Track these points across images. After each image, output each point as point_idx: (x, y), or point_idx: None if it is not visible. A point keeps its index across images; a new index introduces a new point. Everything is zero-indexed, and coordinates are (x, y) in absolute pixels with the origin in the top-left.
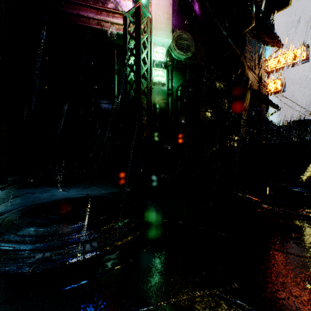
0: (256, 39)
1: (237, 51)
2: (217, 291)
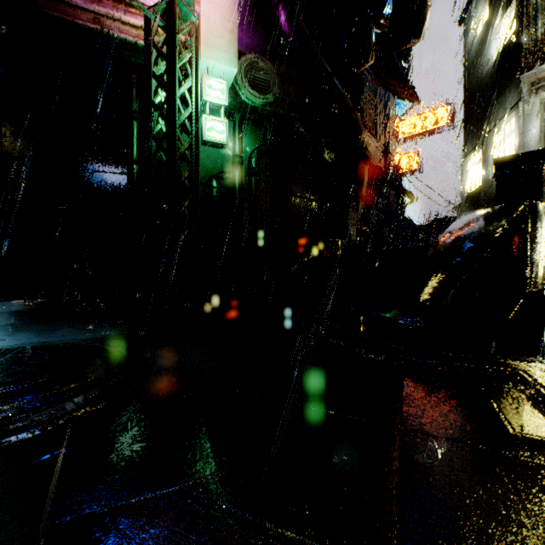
0: (381, 85)
1: (348, 101)
2: (185, 485)
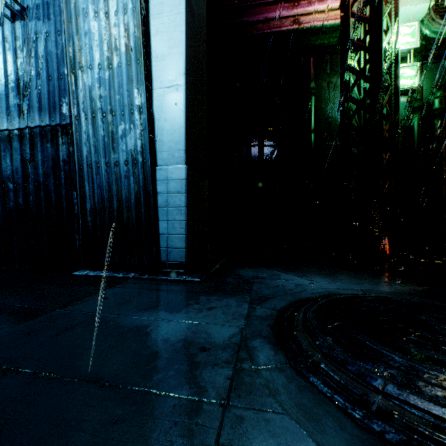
0: None
1: None
2: None
